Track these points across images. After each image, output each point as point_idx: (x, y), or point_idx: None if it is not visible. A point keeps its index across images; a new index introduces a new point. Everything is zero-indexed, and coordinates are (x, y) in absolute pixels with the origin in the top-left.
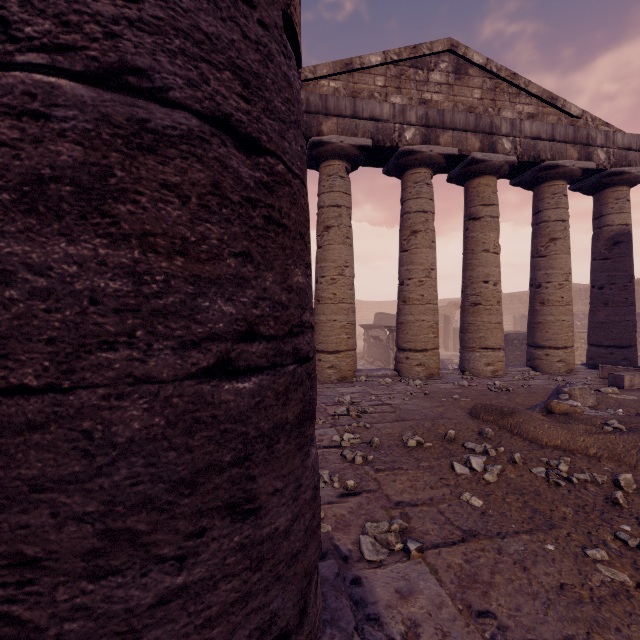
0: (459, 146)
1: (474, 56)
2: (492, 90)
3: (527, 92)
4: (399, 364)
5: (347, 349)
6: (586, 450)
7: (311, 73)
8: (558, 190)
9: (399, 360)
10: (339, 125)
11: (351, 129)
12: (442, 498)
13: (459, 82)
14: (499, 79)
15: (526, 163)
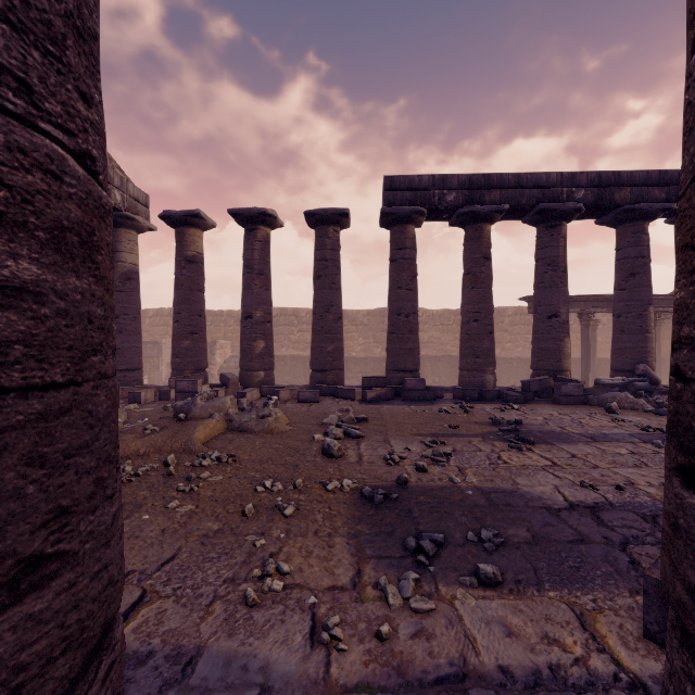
0: None
1: None
2: None
3: None
4: None
5: None
6: (138, 452)
7: None
8: None
9: None
10: None
11: None
12: None
13: None
14: None
15: None
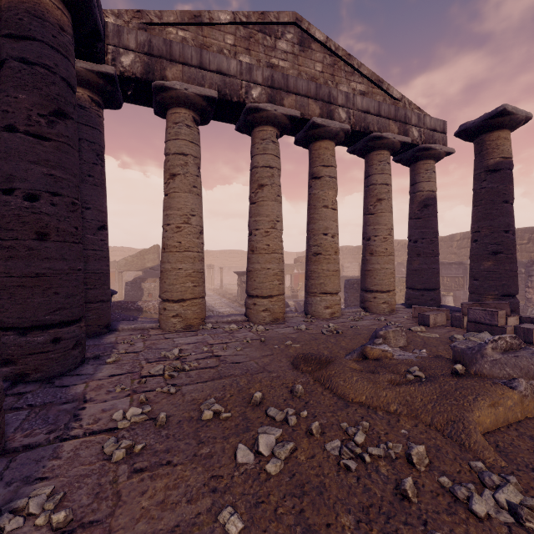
0: (302, 110)
1: (316, 32)
2: (331, 66)
3: (360, 72)
4: (248, 310)
5: (193, 297)
6: (388, 406)
7: (157, 17)
8: (383, 158)
9: (248, 306)
10: (185, 73)
11: (197, 79)
12: (191, 523)
13: (303, 54)
14: (337, 57)
15: (358, 133)
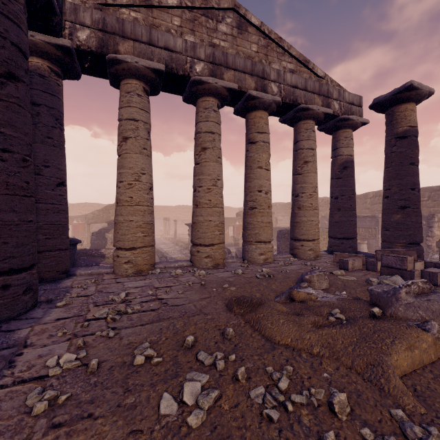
0: (239, 84)
1: (252, 18)
2: (265, 47)
3: (289, 53)
4: (192, 256)
5: (143, 246)
6: (311, 349)
7: None
8: (309, 127)
9: (192, 253)
10: (136, 48)
11: (147, 54)
12: None
13: (241, 36)
14: (270, 40)
15: (288, 104)
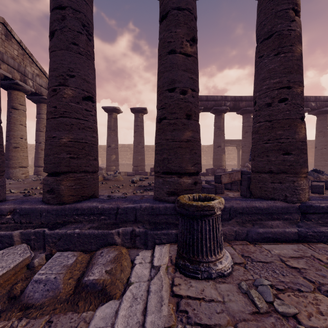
0: (11, 74)
1: (15, 35)
2: (22, 55)
3: (36, 64)
4: None
5: None
6: None
7: None
8: None
9: None
10: None
11: None
12: None
13: (8, 42)
14: (25, 52)
15: (37, 93)
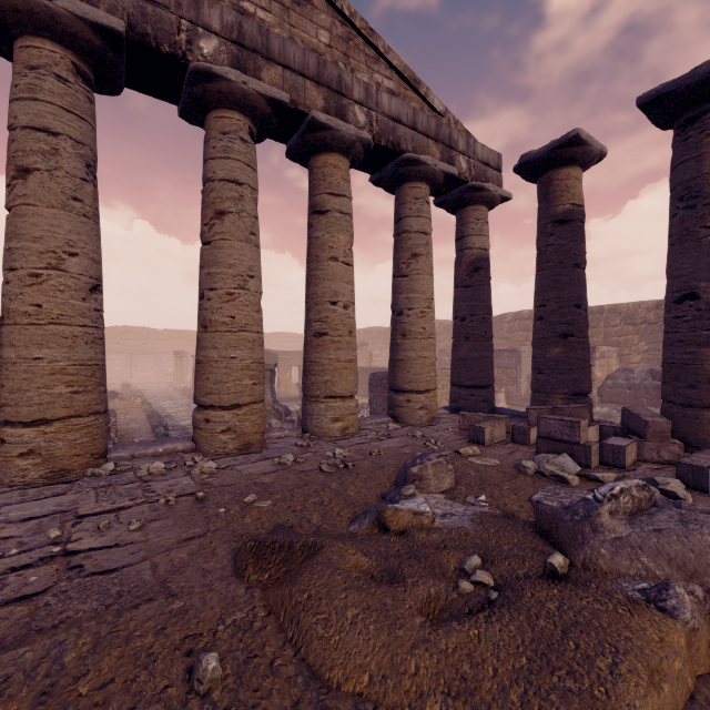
0: (294, 95)
1: None
2: (345, 40)
3: (387, 61)
4: (196, 431)
5: (71, 414)
6: (421, 703)
7: None
8: (420, 194)
9: (196, 424)
10: None
11: None
12: None
13: (299, 8)
14: (353, 29)
15: (385, 150)
